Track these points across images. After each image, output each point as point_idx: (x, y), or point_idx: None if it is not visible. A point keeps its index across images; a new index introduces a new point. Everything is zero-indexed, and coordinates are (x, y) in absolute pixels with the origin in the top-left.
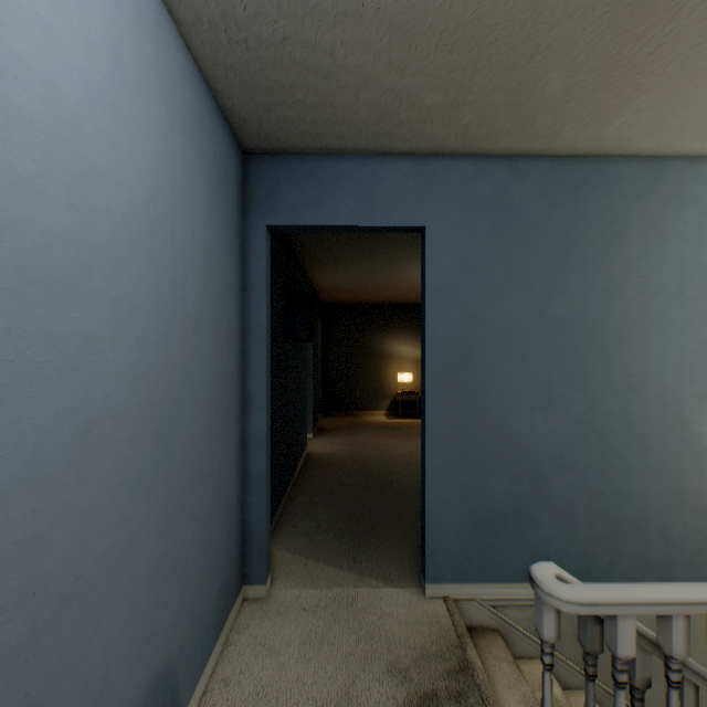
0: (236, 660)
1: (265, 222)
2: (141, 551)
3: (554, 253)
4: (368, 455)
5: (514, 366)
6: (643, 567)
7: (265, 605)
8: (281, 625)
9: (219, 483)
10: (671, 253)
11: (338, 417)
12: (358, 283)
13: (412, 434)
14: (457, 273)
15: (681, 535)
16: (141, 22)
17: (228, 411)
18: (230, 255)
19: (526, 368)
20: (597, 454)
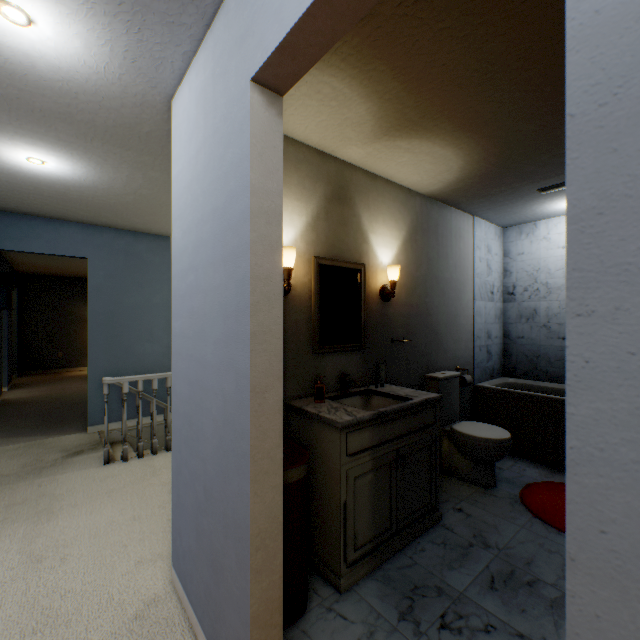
0: None
1: None
2: None
3: (156, 276)
4: (66, 394)
5: (137, 324)
6: None
7: None
8: None
9: None
10: None
11: (38, 375)
12: (58, 263)
13: None
14: (107, 281)
15: None
16: None
17: None
18: None
19: (143, 324)
20: None
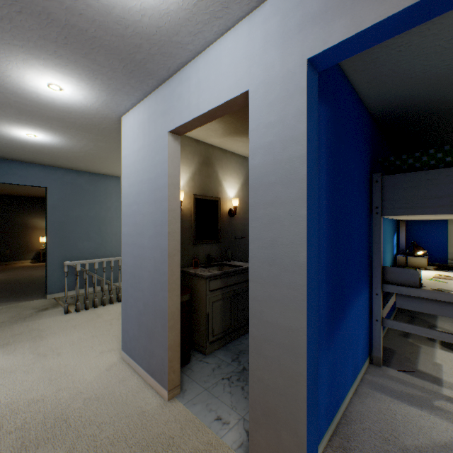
0: None
1: None
2: None
3: (91, 198)
4: (20, 277)
5: (79, 229)
6: (117, 279)
7: None
8: None
9: None
10: None
11: None
12: (12, 187)
13: None
14: (60, 202)
15: None
16: None
17: None
18: None
19: (83, 230)
20: (104, 252)
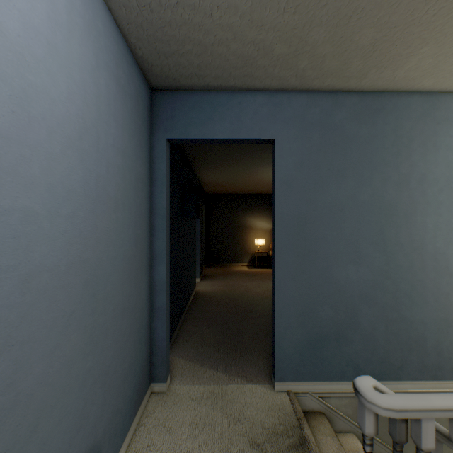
0: (145, 437)
1: (166, 136)
2: (73, 367)
3: (362, 157)
4: (236, 293)
5: (335, 234)
6: (422, 370)
7: (166, 397)
8: (176, 411)
9: (133, 314)
10: (441, 157)
11: (216, 267)
12: (229, 180)
13: (264, 279)
14: (297, 171)
15: (448, 348)
16: None
17: (140, 265)
18: (141, 158)
19: (343, 235)
20: (391, 294)
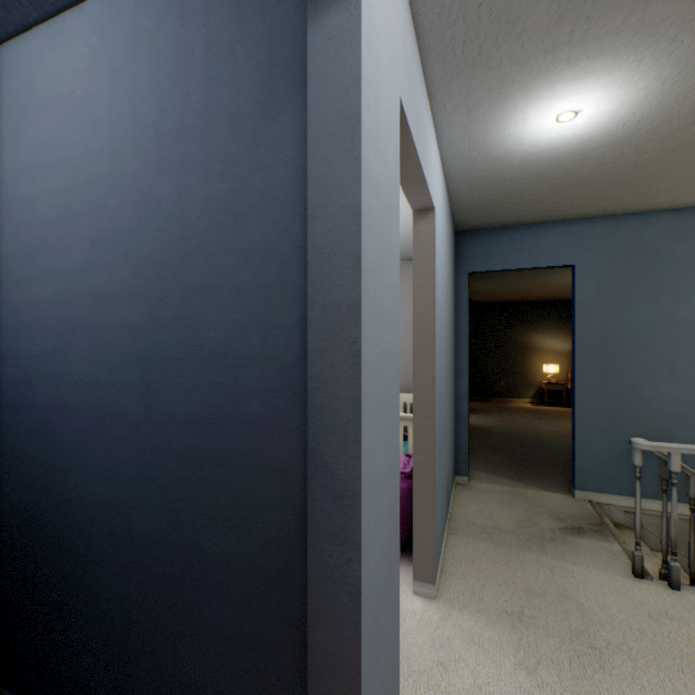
0: (462, 501)
1: (468, 270)
2: (446, 421)
3: (678, 275)
4: (518, 429)
5: (644, 353)
6: None
7: (469, 487)
8: (482, 494)
9: (452, 411)
10: None
11: (484, 401)
12: (507, 287)
13: (559, 418)
14: (598, 293)
15: None
16: (446, 216)
17: (453, 375)
18: (453, 293)
19: (654, 355)
20: None
